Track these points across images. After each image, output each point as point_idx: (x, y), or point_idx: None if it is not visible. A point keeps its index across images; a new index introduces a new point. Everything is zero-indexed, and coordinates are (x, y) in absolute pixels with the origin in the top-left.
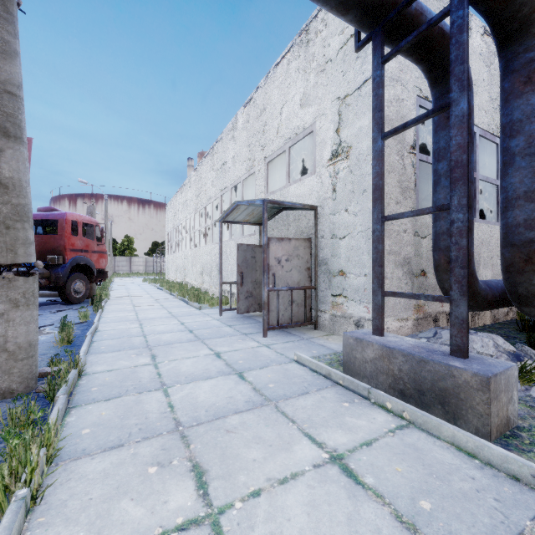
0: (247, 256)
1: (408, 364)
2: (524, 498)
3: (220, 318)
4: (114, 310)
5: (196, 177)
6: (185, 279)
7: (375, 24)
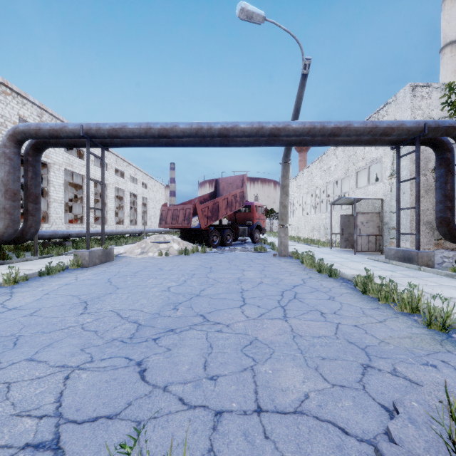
0: (345, 220)
1: (402, 253)
2: (413, 270)
3: (331, 250)
4: None
5: (307, 172)
6: (298, 234)
7: (396, 145)
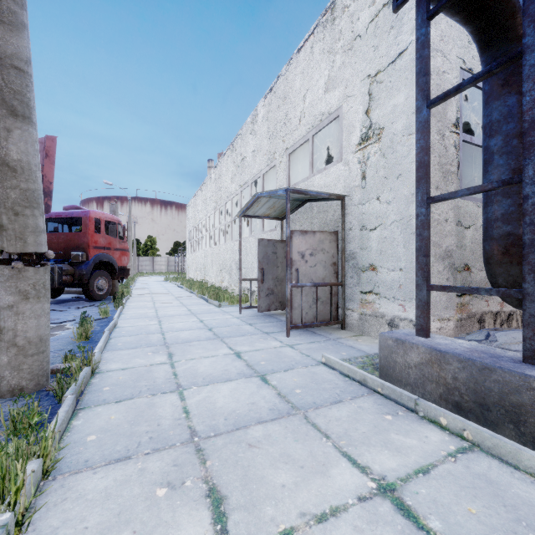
0: (267, 251)
1: (466, 371)
2: None
3: (240, 316)
4: (135, 307)
5: (215, 175)
6: (205, 278)
7: None
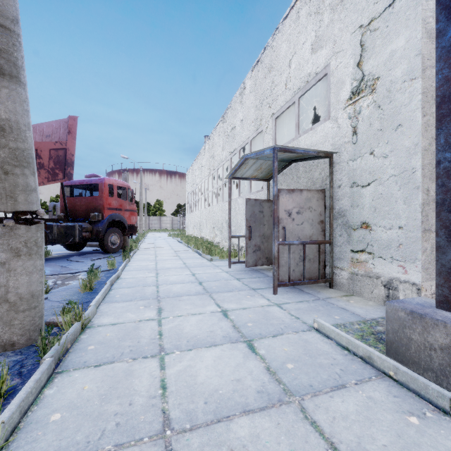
0: (254, 210)
1: None
2: None
3: (229, 271)
4: (139, 259)
5: (209, 145)
6: (200, 234)
7: None
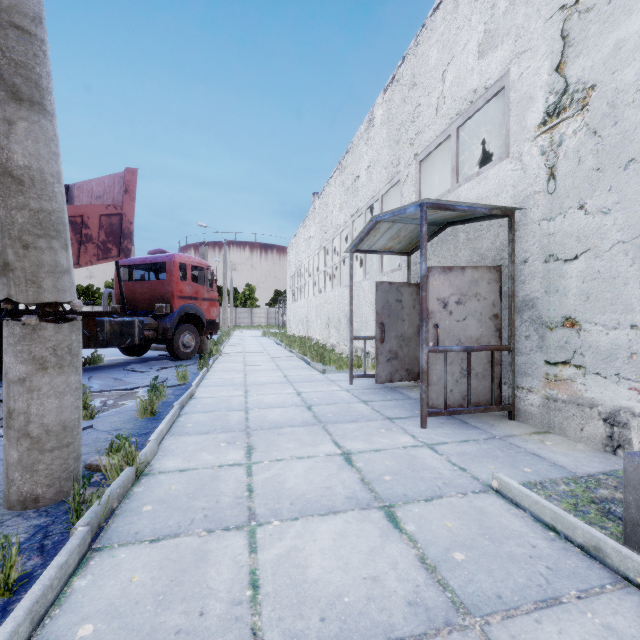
0: (389, 299)
1: None
2: None
3: (350, 389)
4: (222, 369)
5: (320, 205)
6: (307, 333)
7: None
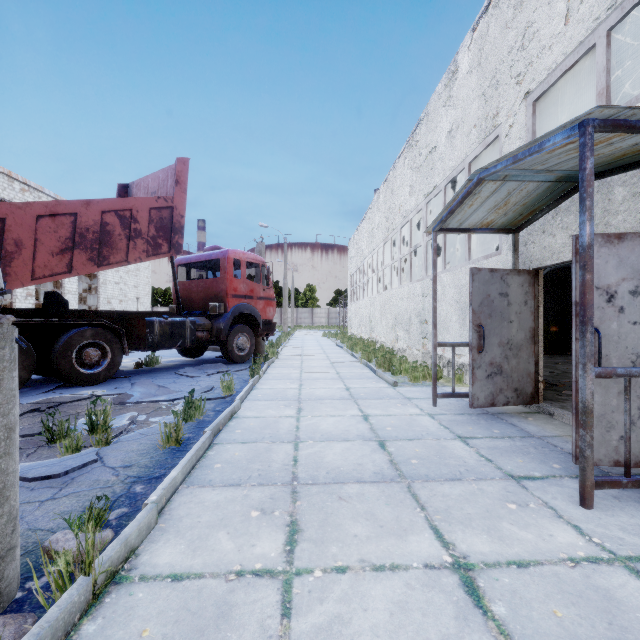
0: (489, 292)
1: None
2: None
3: (434, 413)
4: (275, 377)
5: (385, 192)
6: (371, 334)
7: None
